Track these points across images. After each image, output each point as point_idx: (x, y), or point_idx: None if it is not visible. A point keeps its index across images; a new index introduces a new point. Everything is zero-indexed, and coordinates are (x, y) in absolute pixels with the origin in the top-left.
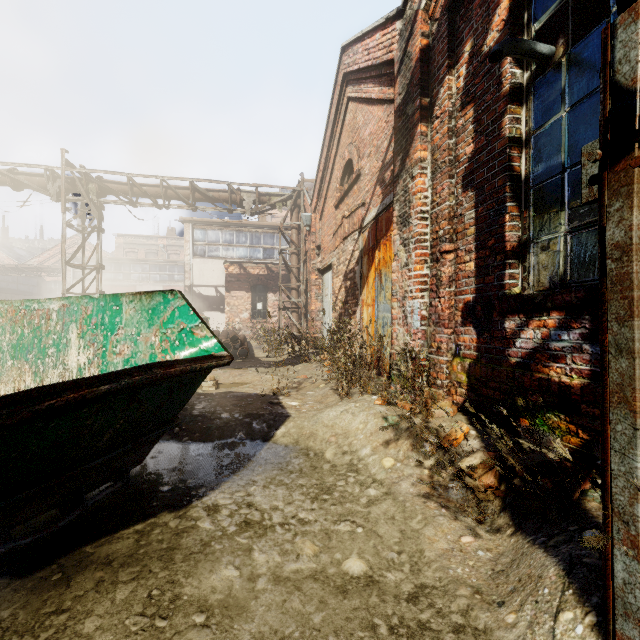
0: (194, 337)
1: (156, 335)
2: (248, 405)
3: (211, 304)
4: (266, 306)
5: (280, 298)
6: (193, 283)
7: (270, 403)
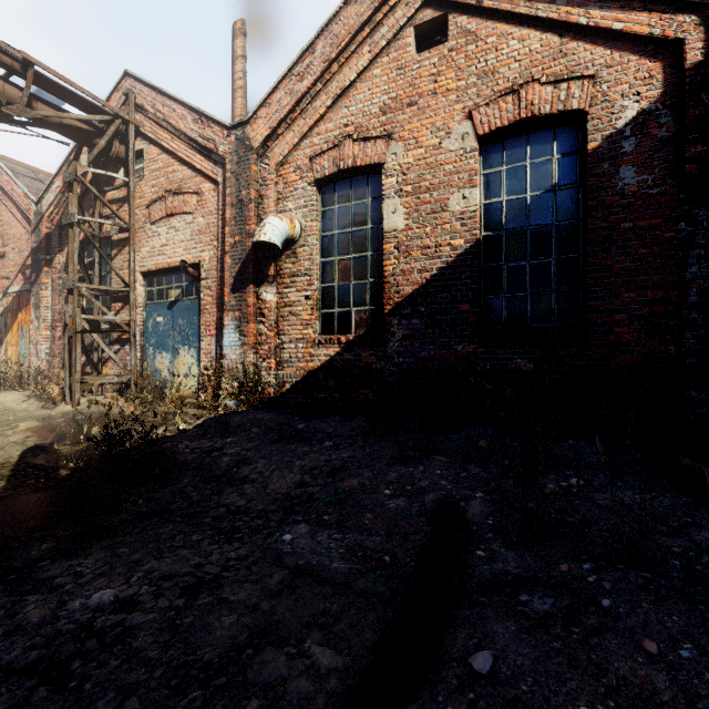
0: None
1: None
2: None
3: None
4: None
5: None
6: None
7: None
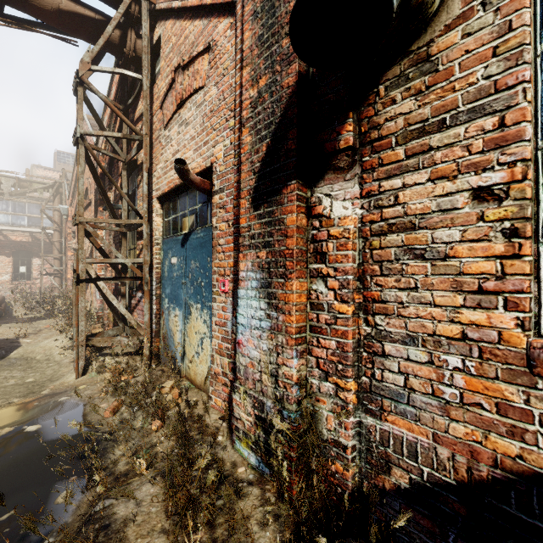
0: None
1: None
2: None
3: None
4: (31, 269)
5: (42, 266)
6: None
7: (11, 342)
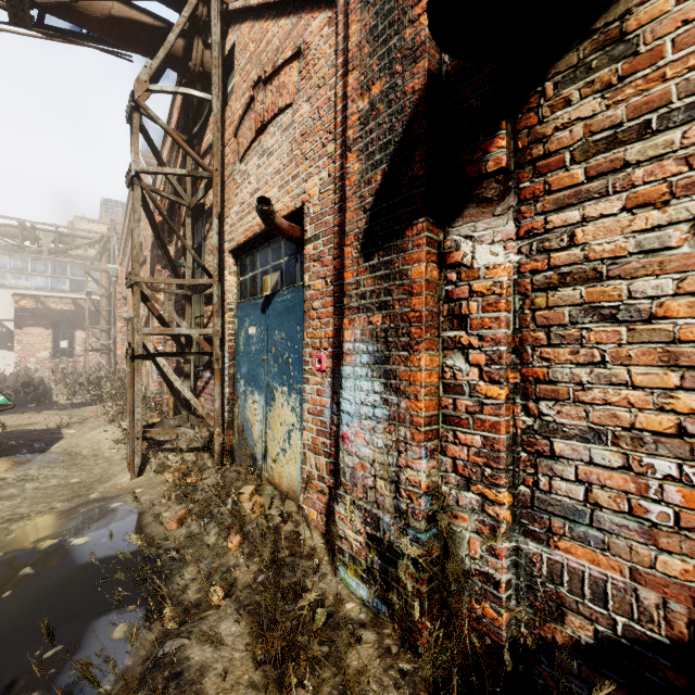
0: None
1: None
2: (32, 436)
3: None
4: (73, 344)
5: (87, 340)
6: None
7: (52, 433)
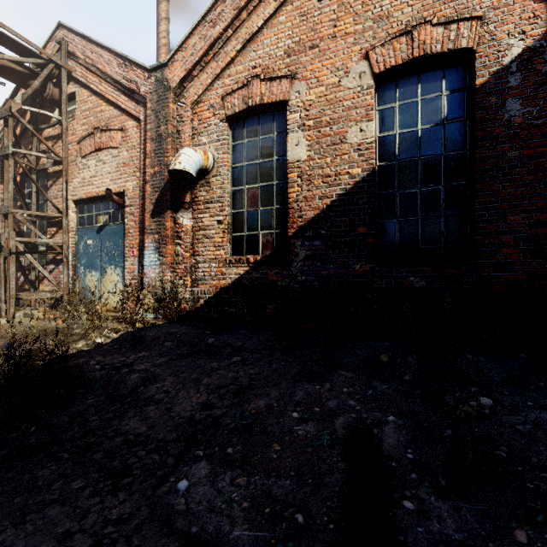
0: None
1: None
2: None
3: None
4: None
5: None
6: None
7: None
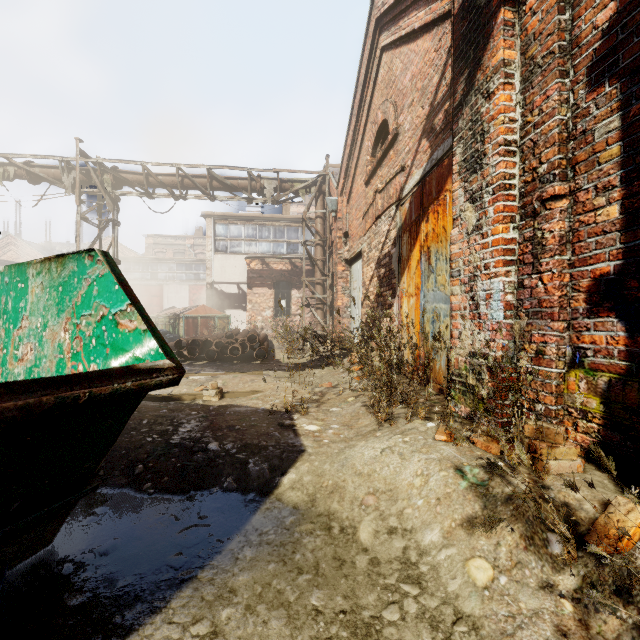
0: (119, 332)
1: (66, 328)
2: (249, 428)
3: (233, 302)
4: (290, 303)
5: (303, 294)
6: (215, 280)
7: (279, 426)
